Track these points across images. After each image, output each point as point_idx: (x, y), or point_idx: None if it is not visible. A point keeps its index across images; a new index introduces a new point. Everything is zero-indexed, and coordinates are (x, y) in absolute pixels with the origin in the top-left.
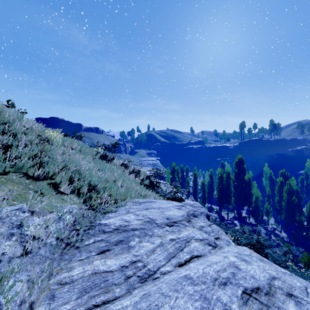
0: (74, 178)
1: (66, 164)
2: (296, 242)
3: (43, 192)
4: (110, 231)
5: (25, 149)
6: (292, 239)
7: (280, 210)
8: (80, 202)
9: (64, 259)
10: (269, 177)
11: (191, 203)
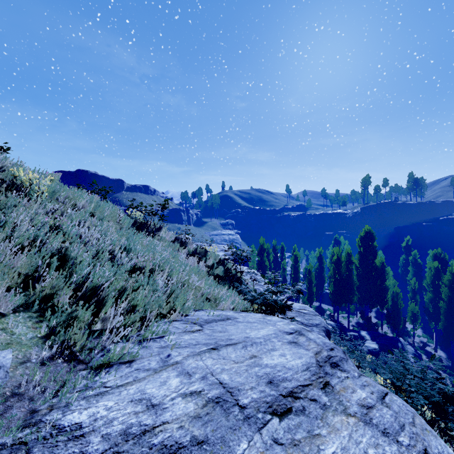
0: (42, 269)
1: (37, 238)
2: None
3: None
4: None
5: None
6: None
7: (435, 314)
8: (33, 338)
9: None
10: (413, 261)
11: (296, 307)
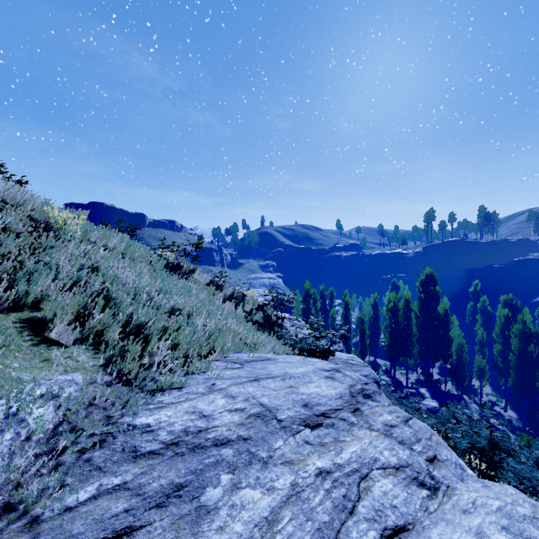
0: (92, 308)
1: (80, 278)
2: (536, 430)
3: None
4: (153, 451)
5: None
6: (528, 422)
7: (505, 369)
8: (94, 366)
9: None
10: (481, 308)
11: (344, 358)
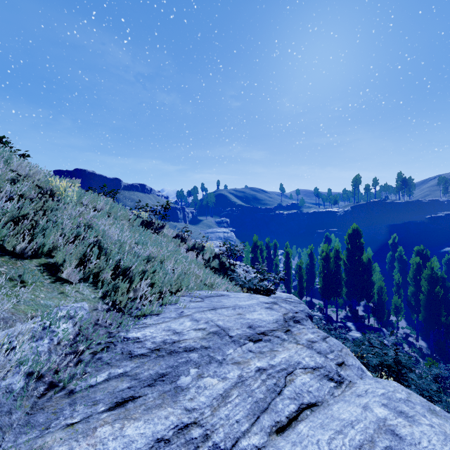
0: (90, 255)
1: (79, 233)
2: (441, 356)
3: (26, 280)
4: (142, 354)
5: (5, 205)
6: (435, 350)
7: (416, 307)
8: (95, 298)
9: (34, 425)
10: (398, 257)
11: (284, 297)
